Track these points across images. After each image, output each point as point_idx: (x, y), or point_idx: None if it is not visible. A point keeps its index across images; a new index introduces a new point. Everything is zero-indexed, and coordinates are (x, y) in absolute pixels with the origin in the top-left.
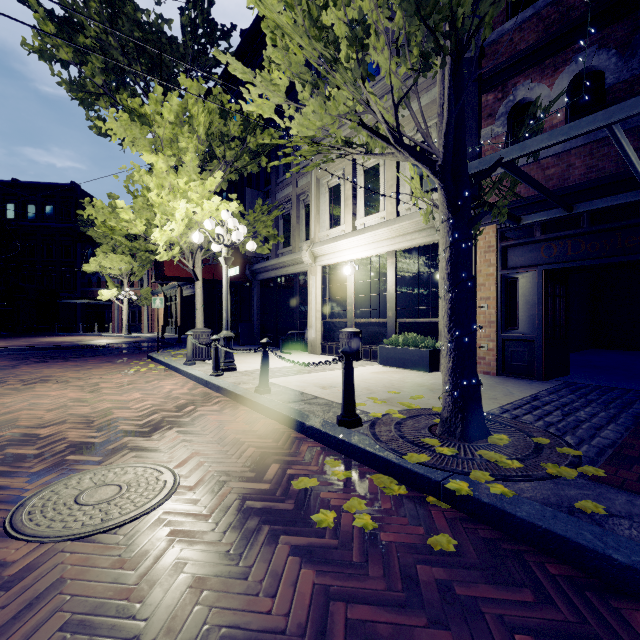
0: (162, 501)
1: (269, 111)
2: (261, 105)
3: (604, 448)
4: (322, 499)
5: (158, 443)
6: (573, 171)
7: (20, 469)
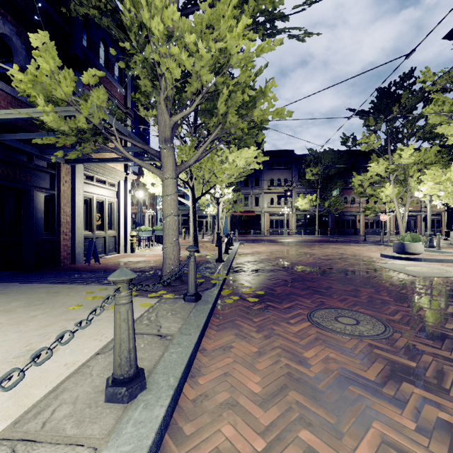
0: (314, 309)
1: (230, 43)
2: (238, 40)
3: (157, 273)
4: (254, 295)
5: (328, 352)
6: (0, 107)
7: (448, 364)
